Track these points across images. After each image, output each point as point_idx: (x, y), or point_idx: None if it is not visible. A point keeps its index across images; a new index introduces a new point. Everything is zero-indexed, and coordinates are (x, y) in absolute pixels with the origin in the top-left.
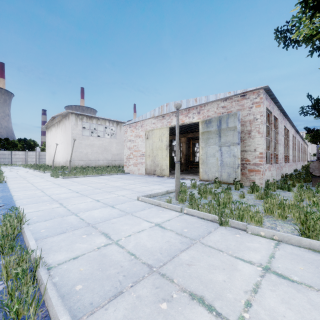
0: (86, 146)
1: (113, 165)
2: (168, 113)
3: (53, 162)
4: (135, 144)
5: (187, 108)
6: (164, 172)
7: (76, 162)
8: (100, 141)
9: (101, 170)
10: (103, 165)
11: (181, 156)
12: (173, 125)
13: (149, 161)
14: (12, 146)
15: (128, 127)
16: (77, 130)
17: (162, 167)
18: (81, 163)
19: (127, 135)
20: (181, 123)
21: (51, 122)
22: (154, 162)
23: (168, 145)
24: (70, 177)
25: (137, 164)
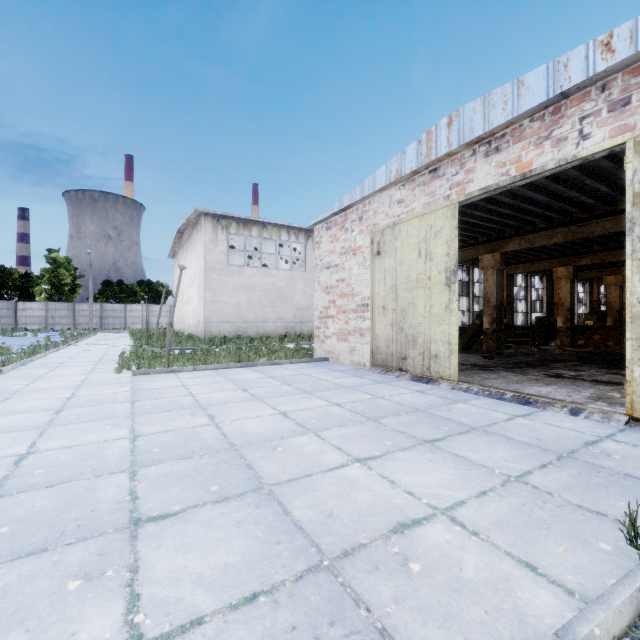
0: (236, 290)
1: (298, 332)
2: (454, 153)
3: (157, 326)
4: (341, 275)
5: (546, 106)
6: (437, 365)
7: (214, 327)
8: (268, 277)
9: (248, 350)
10: (275, 332)
11: (464, 312)
12: (475, 191)
13: (385, 327)
14: (128, 296)
15: (324, 228)
16: (217, 252)
17: (431, 347)
18: (225, 329)
19: (320, 251)
20: (516, 174)
21: (178, 243)
22: (402, 330)
23: (455, 268)
24: (154, 370)
25: (348, 335)
